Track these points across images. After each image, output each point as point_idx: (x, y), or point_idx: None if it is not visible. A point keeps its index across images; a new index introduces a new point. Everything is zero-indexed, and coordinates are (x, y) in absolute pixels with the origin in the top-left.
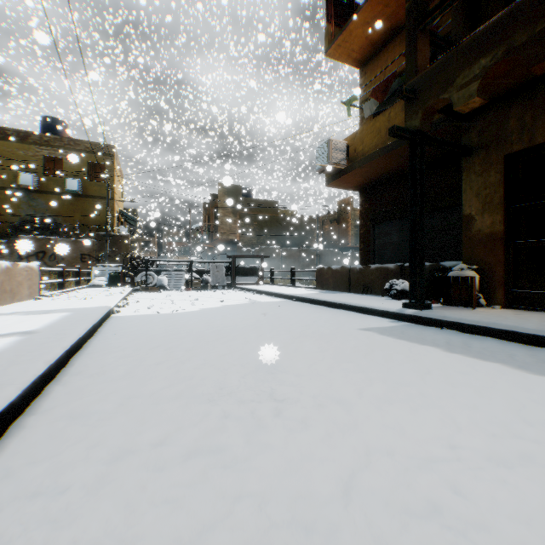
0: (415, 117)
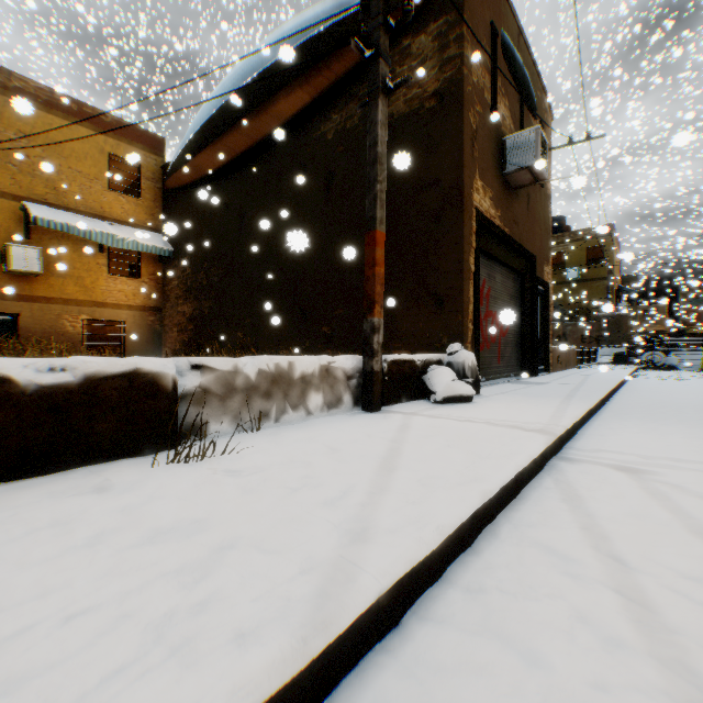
0: None
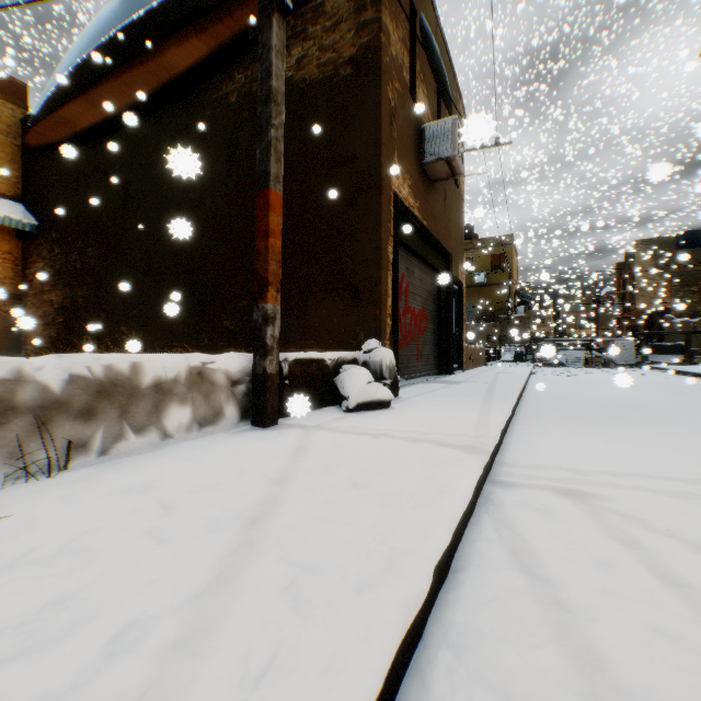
0: None
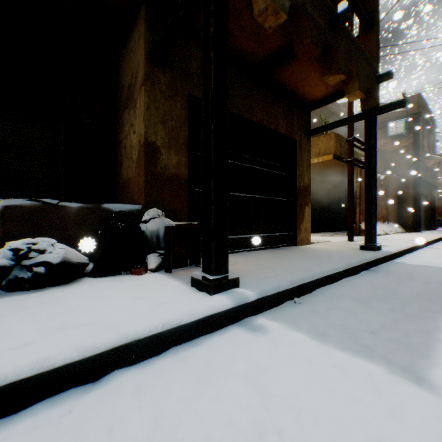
0: None
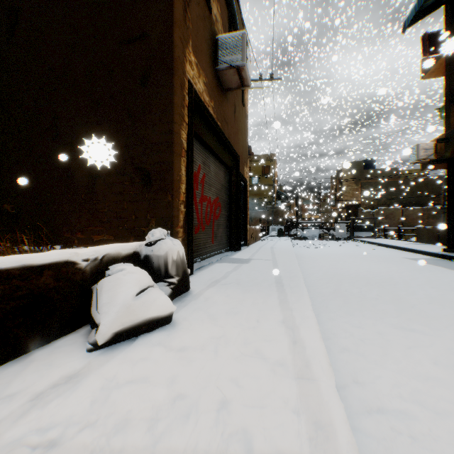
0: (447, 151)
